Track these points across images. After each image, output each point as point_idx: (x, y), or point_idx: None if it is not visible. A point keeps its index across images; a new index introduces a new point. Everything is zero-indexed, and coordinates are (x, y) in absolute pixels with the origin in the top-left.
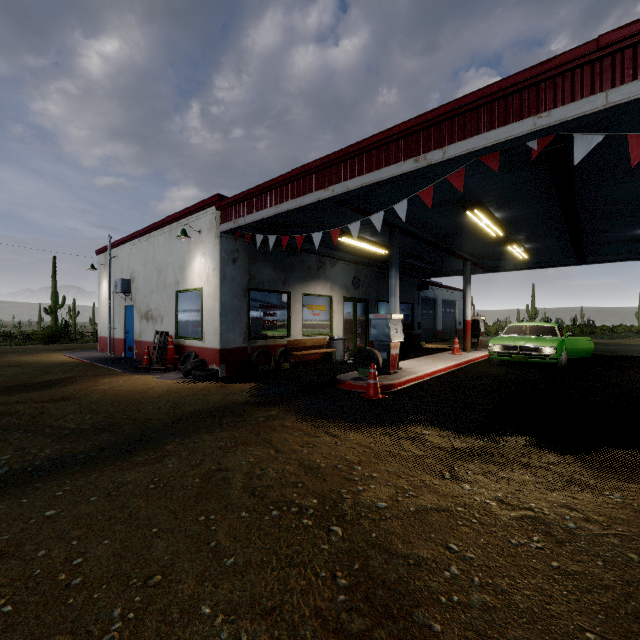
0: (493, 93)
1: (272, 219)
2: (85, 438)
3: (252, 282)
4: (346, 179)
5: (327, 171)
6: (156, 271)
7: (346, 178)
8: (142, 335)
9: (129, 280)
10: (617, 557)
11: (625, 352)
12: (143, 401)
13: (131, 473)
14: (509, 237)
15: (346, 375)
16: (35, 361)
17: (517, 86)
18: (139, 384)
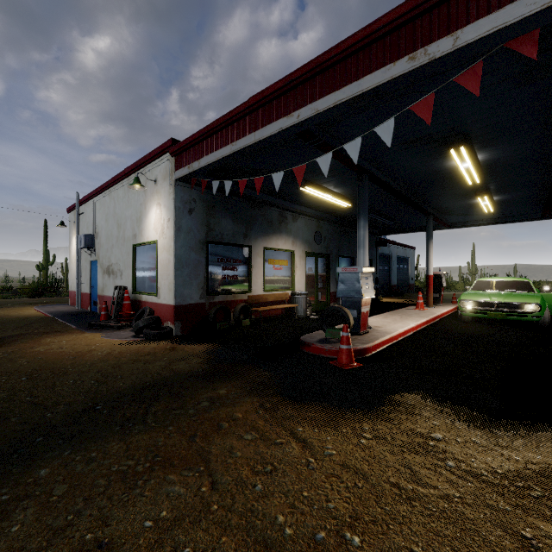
0: None
1: (228, 161)
2: None
3: (210, 234)
4: (314, 99)
5: (291, 94)
6: (116, 225)
7: (314, 98)
8: (104, 290)
9: (93, 235)
10: None
11: None
12: (69, 371)
13: None
14: (481, 187)
15: (311, 336)
16: None
17: None
18: (82, 345)
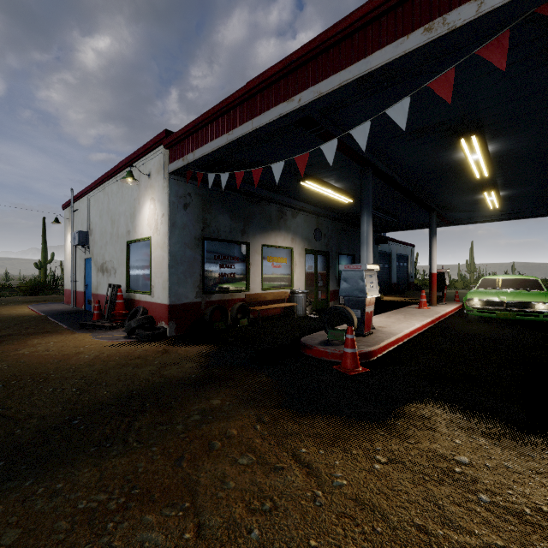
0: None
1: (225, 152)
2: None
3: (206, 230)
4: (317, 81)
5: (291, 76)
6: (110, 221)
7: (317, 80)
8: (98, 288)
9: (87, 232)
10: None
11: None
12: (51, 377)
13: None
14: (489, 181)
15: (312, 337)
16: None
17: None
18: (70, 346)
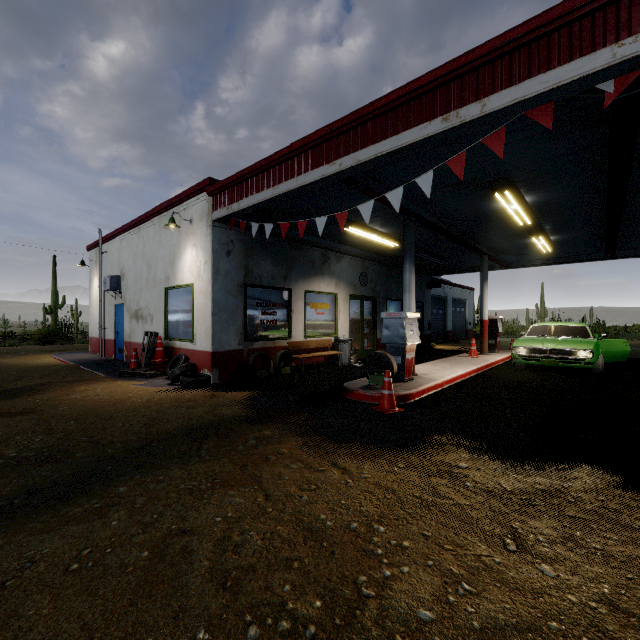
0: (553, 20)
1: (269, 203)
2: (20, 472)
3: (249, 277)
4: (356, 150)
5: (333, 142)
6: (146, 266)
7: (356, 148)
8: (132, 336)
9: (119, 277)
10: None
11: None
12: (114, 415)
13: (53, 538)
14: (535, 227)
15: (354, 382)
16: (18, 364)
17: (588, 6)
18: (118, 392)
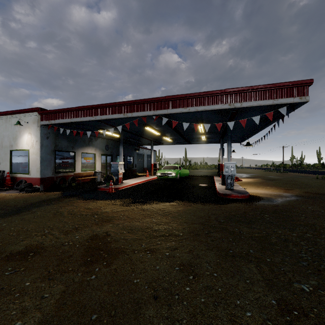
0: (144, 101)
1: (69, 123)
2: None
3: (56, 147)
4: (101, 115)
5: (93, 110)
6: None
7: (101, 114)
8: None
9: None
10: (153, 211)
11: (203, 174)
12: (6, 201)
13: (25, 216)
14: (163, 134)
15: (101, 186)
16: None
17: (149, 101)
18: None
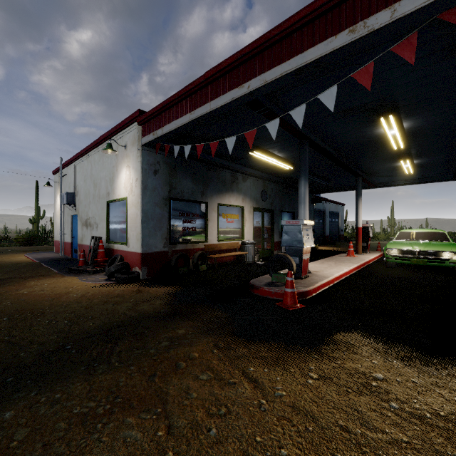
0: None
1: (187, 128)
2: None
3: (172, 192)
4: (263, 71)
5: (242, 67)
6: (93, 185)
7: (263, 70)
8: (83, 240)
9: (74, 193)
10: None
11: None
12: (47, 311)
13: None
14: (404, 152)
15: (259, 279)
16: None
17: None
18: (61, 287)
